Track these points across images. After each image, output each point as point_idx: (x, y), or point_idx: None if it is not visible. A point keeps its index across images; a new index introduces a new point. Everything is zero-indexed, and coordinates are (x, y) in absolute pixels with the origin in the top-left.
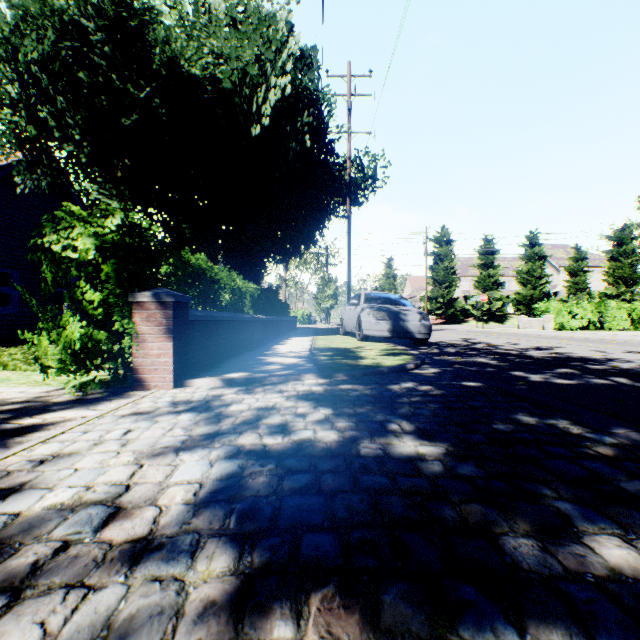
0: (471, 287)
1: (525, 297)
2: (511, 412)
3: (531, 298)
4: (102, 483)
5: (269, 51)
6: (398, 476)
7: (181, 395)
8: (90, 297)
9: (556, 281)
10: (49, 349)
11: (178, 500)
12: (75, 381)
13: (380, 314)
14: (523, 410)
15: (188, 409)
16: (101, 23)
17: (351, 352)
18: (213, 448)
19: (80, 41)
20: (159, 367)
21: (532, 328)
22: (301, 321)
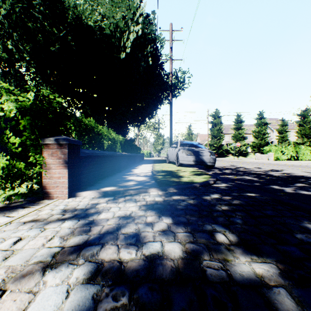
0: (230, 139)
1: (257, 144)
2: (298, 220)
3: (260, 144)
4: None
5: (130, 12)
6: None
7: (71, 204)
8: (13, 140)
9: (272, 136)
10: None
11: None
12: (5, 194)
13: (189, 152)
14: (305, 218)
15: (71, 217)
16: None
17: (175, 173)
18: (76, 265)
19: (28, 6)
20: (59, 185)
21: (262, 159)
22: (146, 156)
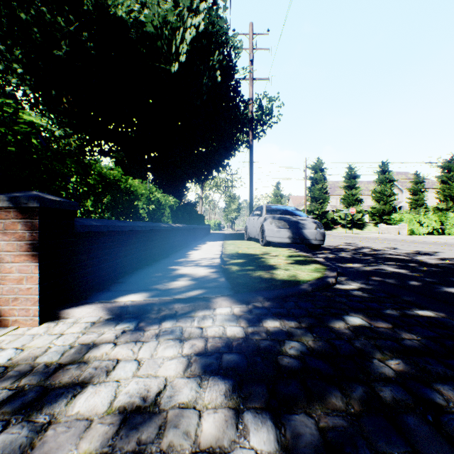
0: (337, 203)
1: (378, 210)
2: None
3: (383, 211)
4: None
5: None
6: None
7: (34, 344)
8: None
9: (400, 198)
10: None
11: None
12: None
13: (281, 223)
14: None
15: None
16: None
17: (260, 259)
18: None
19: None
20: (19, 296)
21: (390, 233)
22: (213, 228)
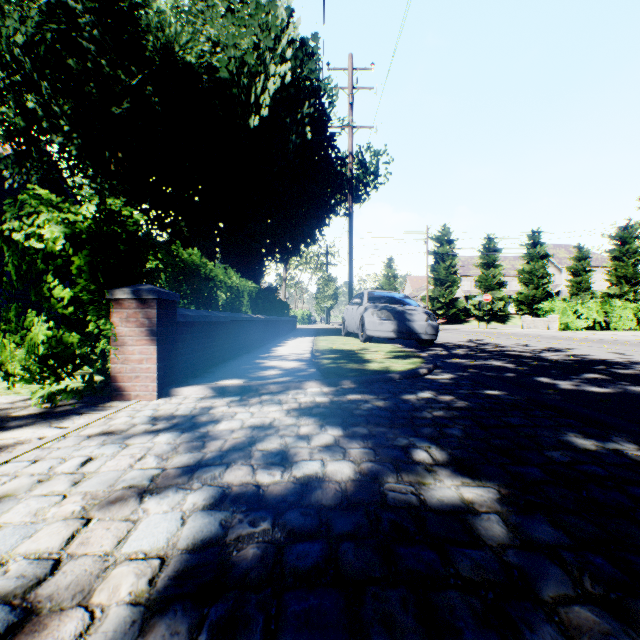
0: (472, 287)
1: (527, 297)
2: (559, 432)
3: (533, 298)
4: (22, 555)
5: (268, 38)
6: (448, 546)
7: (164, 407)
8: (59, 294)
9: (558, 281)
10: (17, 353)
11: (122, 596)
12: (43, 391)
13: (384, 314)
14: (572, 429)
15: (168, 427)
16: (90, 5)
17: (356, 354)
18: (190, 490)
19: (68, 26)
20: (141, 374)
21: (536, 328)
22: (301, 321)
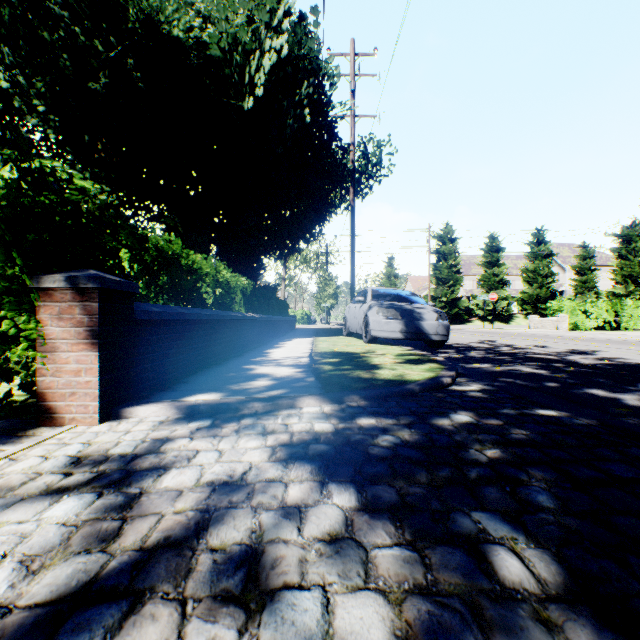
0: (474, 286)
1: (531, 296)
2: None
3: (537, 297)
4: None
5: (263, 9)
6: None
7: (101, 439)
8: None
9: (562, 280)
10: None
11: None
12: None
13: (391, 312)
14: None
15: (84, 482)
16: None
17: (361, 358)
18: None
19: None
20: (77, 390)
21: (544, 328)
22: (301, 321)
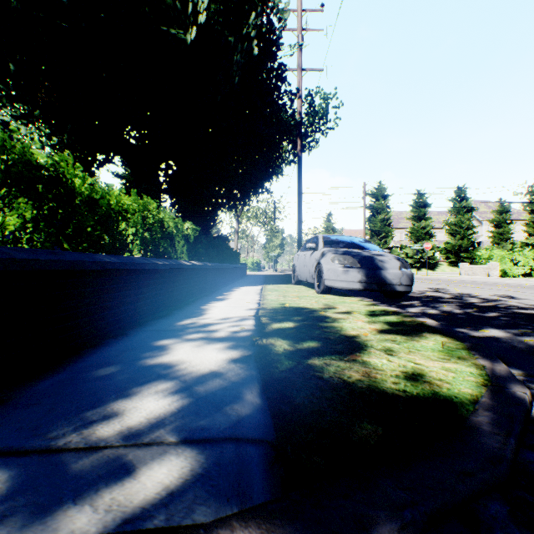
0: (401, 238)
1: (454, 246)
2: None
3: (459, 247)
4: None
5: None
6: None
7: None
8: None
9: (479, 232)
10: None
11: None
12: None
13: (348, 260)
14: None
15: None
16: None
17: (325, 322)
18: None
19: None
20: None
21: (475, 275)
22: (251, 268)
